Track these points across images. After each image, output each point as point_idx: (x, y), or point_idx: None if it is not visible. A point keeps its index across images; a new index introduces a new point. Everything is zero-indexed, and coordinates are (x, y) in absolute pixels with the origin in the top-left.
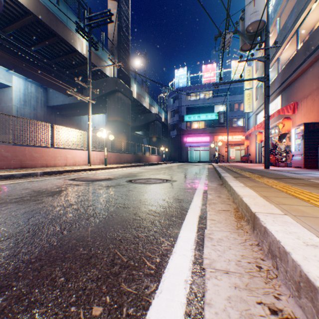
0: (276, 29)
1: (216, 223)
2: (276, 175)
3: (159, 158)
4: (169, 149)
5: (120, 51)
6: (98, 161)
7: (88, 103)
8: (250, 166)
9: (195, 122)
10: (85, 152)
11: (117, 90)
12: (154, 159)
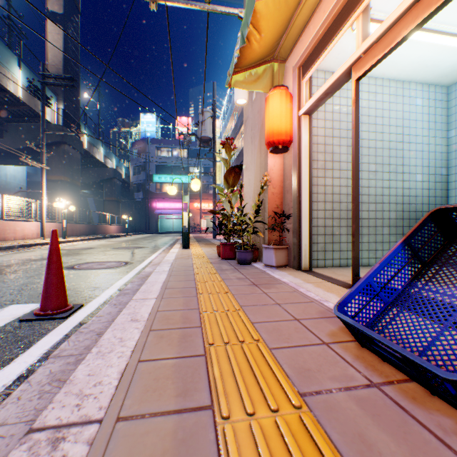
0: (234, 121)
1: (164, 254)
2: (206, 241)
3: (120, 228)
4: (132, 216)
5: (68, 91)
6: (49, 233)
7: (42, 169)
8: (211, 236)
9: (167, 184)
10: (35, 224)
11: (64, 142)
12: (113, 230)
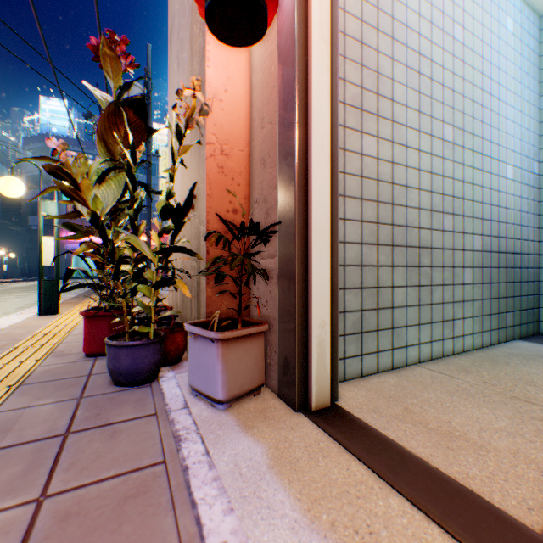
0: None
1: None
2: None
3: None
4: (25, 253)
5: None
6: None
7: None
8: None
9: None
10: None
11: None
12: None
